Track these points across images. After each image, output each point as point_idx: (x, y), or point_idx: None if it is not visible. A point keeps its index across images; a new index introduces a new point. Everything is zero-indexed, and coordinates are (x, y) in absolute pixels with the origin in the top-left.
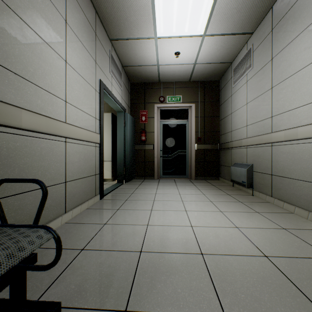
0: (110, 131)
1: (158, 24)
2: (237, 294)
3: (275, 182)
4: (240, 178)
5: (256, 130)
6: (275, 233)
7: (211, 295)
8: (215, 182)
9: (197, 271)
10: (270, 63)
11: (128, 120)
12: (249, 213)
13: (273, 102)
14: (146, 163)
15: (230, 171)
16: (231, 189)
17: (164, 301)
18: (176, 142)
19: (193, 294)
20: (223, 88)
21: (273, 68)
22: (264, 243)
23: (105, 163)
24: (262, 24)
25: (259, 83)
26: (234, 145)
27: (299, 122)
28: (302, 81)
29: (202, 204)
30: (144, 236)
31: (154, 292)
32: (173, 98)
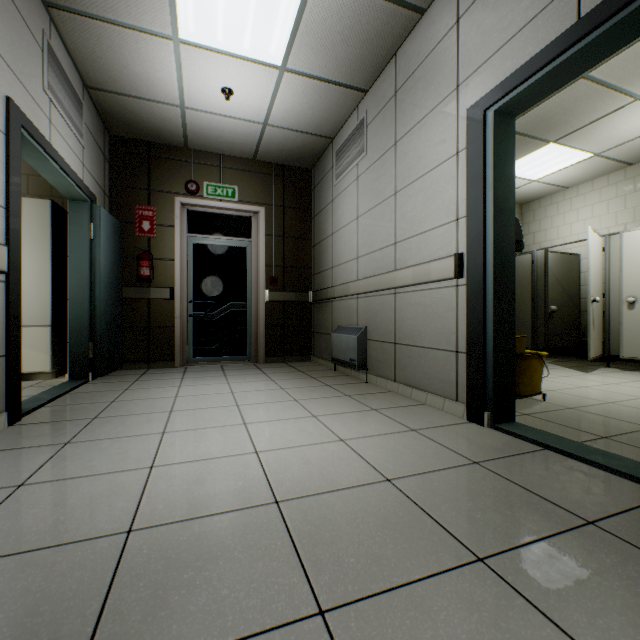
0: (49, 249)
1: (183, 8)
2: (342, 561)
3: (400, 356)
4: (347, 354)
5: (373, 267)
6: (401, 440)
7: (295, 578)
8: (305, 365)
9: (266, 539)
10: (394, 150)
11: (103, 223)
12: (362, 413)
13: (398, 218)
14: (152, 331)
15: (330, 342)
16: (332, 375)
17: (186, 629)
18: (226, 284)
19: (257, 590)
20: (318, 185)
21: (397, 160)
22: (386, 458)
23: (29, 330)
24: (381, 79)
25: (376, 183)
26: (337, 293)
27: (433, 253)
28: (436, 187)
29: (279, 408)
30: (141, 493)
31: (163, 617)
32: (219, 189)
